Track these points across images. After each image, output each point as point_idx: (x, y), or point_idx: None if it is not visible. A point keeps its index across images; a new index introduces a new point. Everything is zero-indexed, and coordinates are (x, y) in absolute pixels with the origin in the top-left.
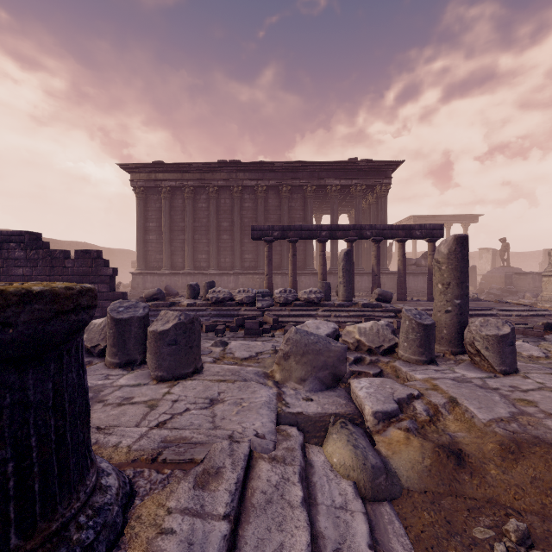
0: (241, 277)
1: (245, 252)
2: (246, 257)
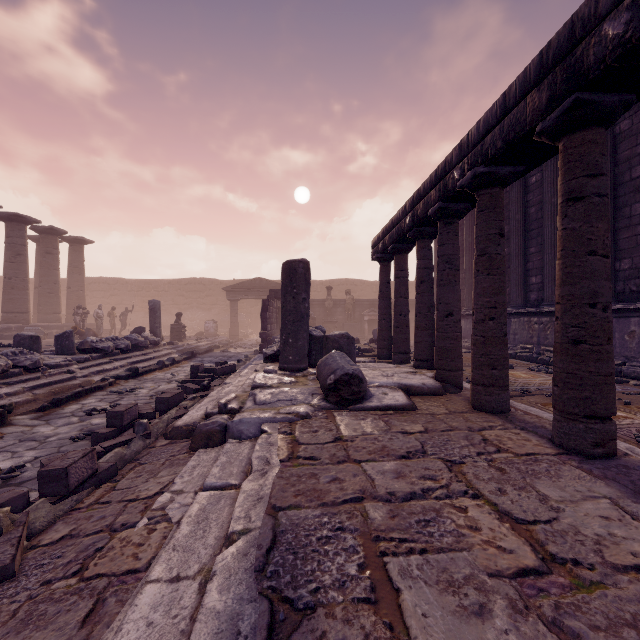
0: (513, 320)
1: (531, 272)
2: (532, 282)
